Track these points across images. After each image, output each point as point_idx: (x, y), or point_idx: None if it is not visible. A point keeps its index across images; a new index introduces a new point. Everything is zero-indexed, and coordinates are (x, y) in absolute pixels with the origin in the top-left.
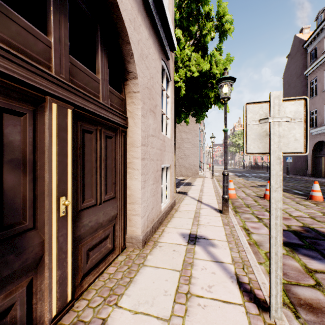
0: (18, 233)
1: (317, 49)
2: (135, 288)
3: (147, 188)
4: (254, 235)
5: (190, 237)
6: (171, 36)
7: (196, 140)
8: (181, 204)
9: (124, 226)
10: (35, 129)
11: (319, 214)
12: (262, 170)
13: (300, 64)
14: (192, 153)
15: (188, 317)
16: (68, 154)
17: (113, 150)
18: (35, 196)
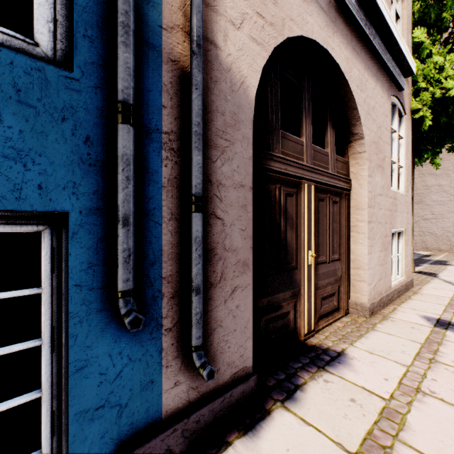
0: (291, 269)
1: None
2: (367, 340)
3: (373, 255)
4: None
5: (438, 321)
6: (407, 63)
7: None
8: (423, 287)
9: (347, 290)
10: (297, 204)
11: None
12: None
13: None
14: (449, 210)
15: (431, 371)
16: (311, 219)
17: (338, 214)
18: (297, 247)
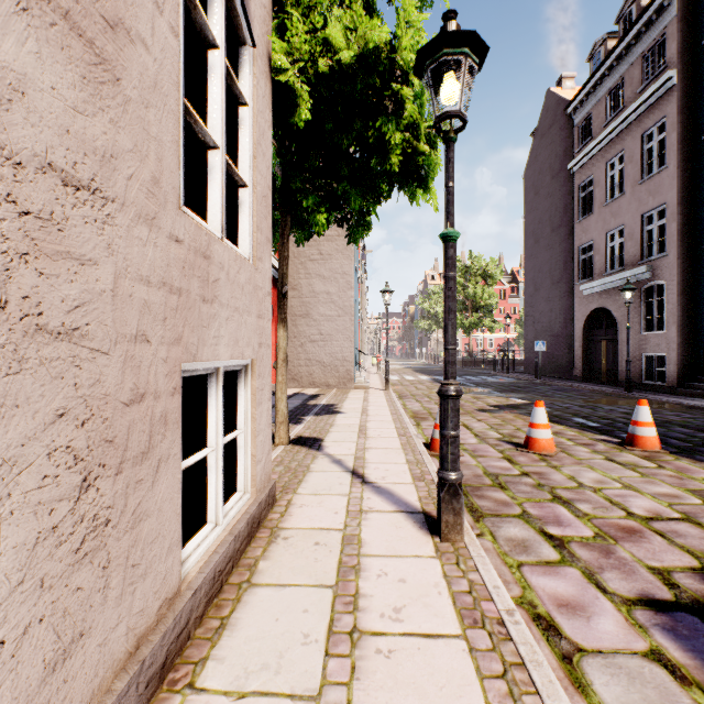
0: None
1: (593, 118)
2: None
3: None
4: (597, 674)
5: None
6: None
7: (349, 299)
8: (296, 495)
9: None
10: None
11: (691, 499)
12: (484, 368)
13: (560, 150)
14: (338, 330)
15: None
16: None
17: None
18: None
